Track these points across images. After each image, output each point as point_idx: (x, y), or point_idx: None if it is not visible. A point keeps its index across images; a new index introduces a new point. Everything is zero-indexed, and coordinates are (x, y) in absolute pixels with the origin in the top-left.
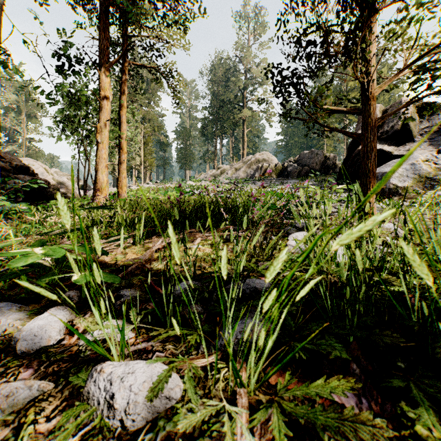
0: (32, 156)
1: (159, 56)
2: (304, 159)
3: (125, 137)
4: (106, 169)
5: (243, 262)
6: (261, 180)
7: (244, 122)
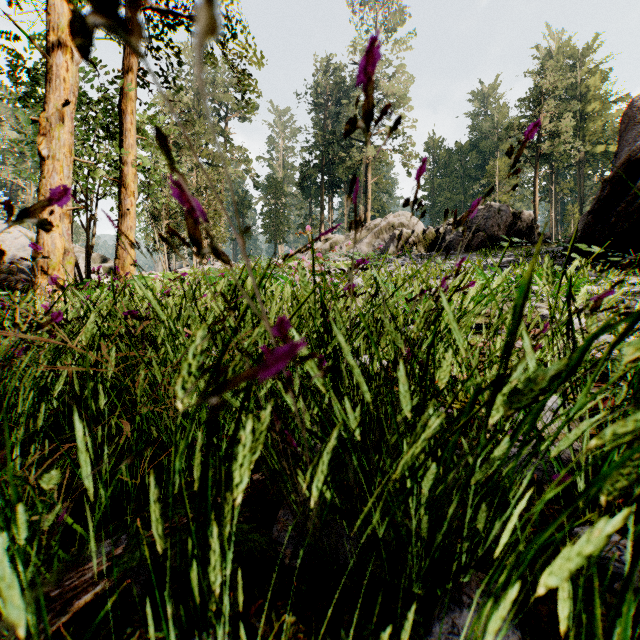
0: None
1: None
2: (475, 220)
3: (131, 161)
4: (65, 222)
5: None
6: (402, 257)
7: (368, 167)
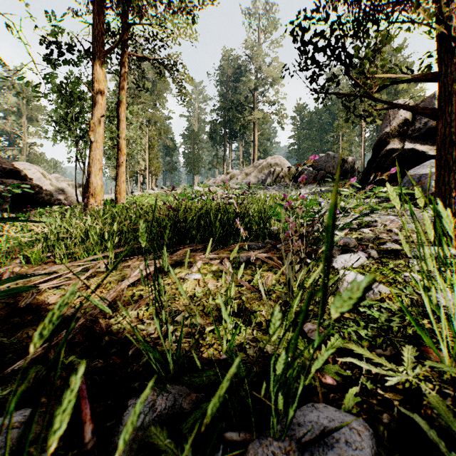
0: (33, 161)
1: (162, 46)
2: (319, 163)
3: (123, 137)
4: (100, 172)
5: None
6: (274, 186)
7: (255, 124)
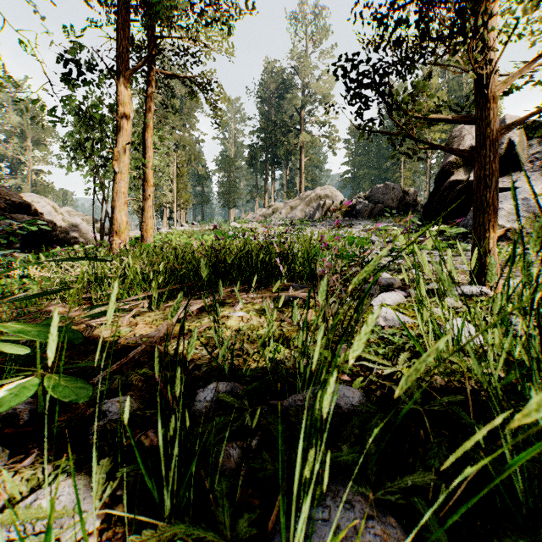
0: (40, 191)
1: (194, 62)
2: (377, 195)
3: (150, 166)
4: (126, 207)
5: (330, 394)
6: (323, 221)
7: (302, 149)
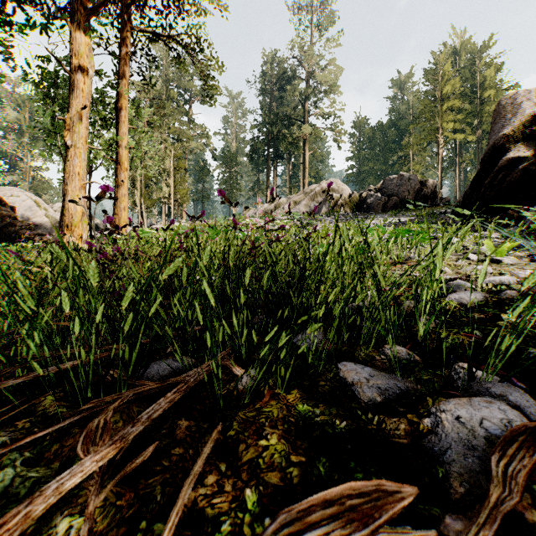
0: (37, 188)
1: (178, 15)
2: (390, 187)
3: (124, 145)
4: (82, 193)
5: None
6: (332, 216)
7: (306, 142)
